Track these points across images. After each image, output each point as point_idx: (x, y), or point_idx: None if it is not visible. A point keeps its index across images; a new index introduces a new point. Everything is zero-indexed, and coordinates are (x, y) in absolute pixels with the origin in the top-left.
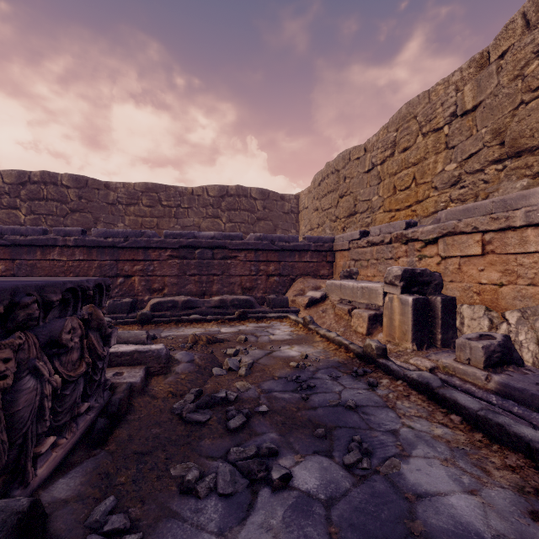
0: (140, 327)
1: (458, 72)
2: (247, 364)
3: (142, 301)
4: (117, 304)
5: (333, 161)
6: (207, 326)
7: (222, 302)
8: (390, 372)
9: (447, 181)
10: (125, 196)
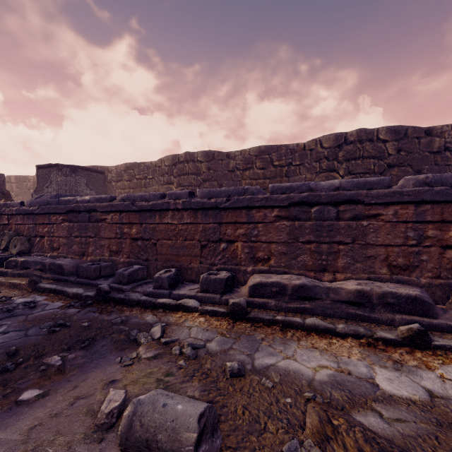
0: (229, 325)
1: None
2: None
3: (245, 271)
4: (210, 280)
5: None
6: (339, 349)
7: (362, 296)
8: None
9: None
10: (242, 162)
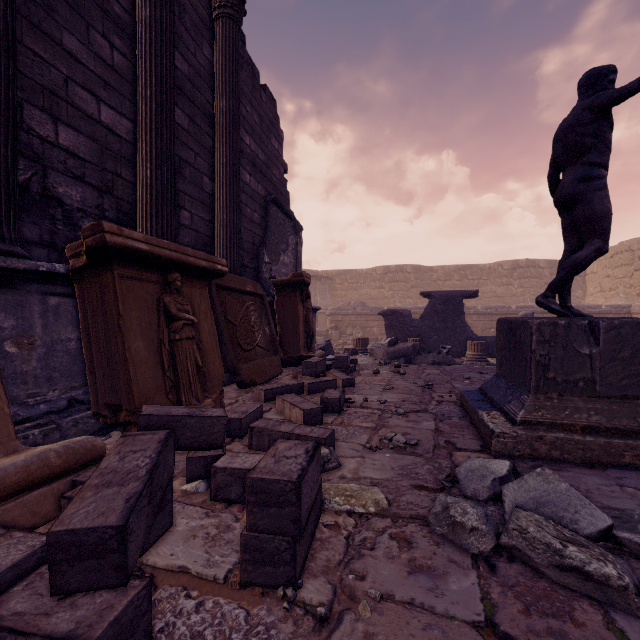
0: None
1: None
2: None
3: None
4: None
5: (626, 242)
6: None
7: None
8: None
9: None
10: (443, 275)
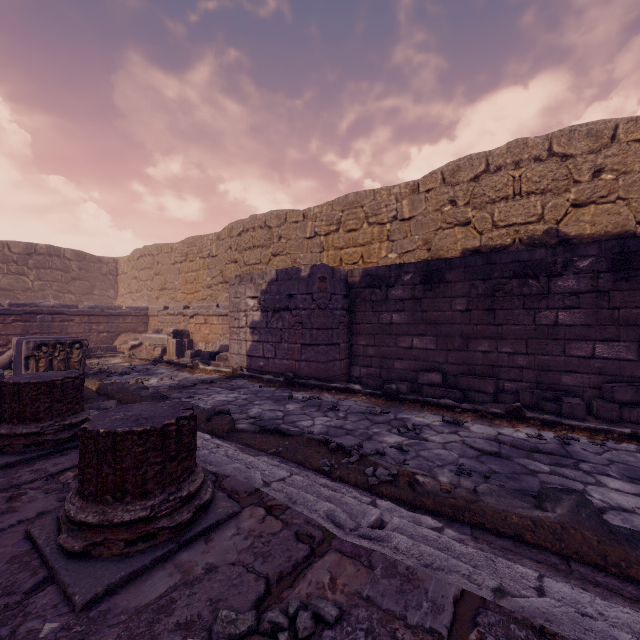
0: None
1: (211, 236)
2: (107, 366)
3: None
4: None
5: (149, 246)
6: None
7: None
8: (162, 362)
9: (207, 285)
10: None
